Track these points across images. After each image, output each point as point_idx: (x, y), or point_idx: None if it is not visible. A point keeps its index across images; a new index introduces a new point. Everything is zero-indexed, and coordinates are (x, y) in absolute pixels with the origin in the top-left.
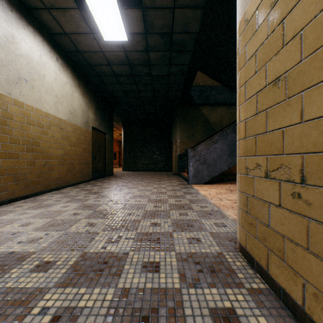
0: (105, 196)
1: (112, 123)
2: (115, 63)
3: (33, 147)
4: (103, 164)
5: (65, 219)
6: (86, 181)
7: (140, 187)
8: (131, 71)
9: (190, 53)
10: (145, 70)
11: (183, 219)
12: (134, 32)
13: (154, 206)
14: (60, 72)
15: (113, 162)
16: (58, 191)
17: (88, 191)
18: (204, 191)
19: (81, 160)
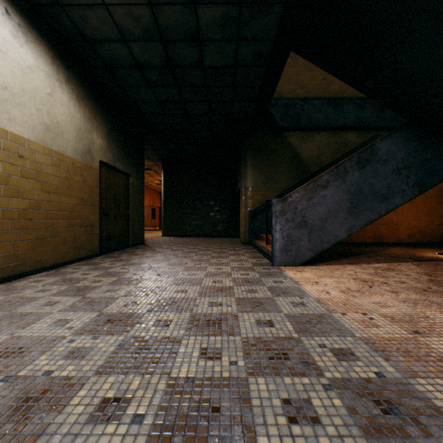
0: (92, 303)
1: (142, 160)
2: (134, 37)
3: None
4: (125, 226)
5: None
6: (85, 258)
7: (180, 273)
8: (167, 57)
9: (279, 8)
10: (191, 55)
11: None
12: None
13: (202, 349)
14: (16, 41)
15: (151, 223)
16: (8, 283)
17: (68, 285)
18: (311, 283)
19: (74, 219)
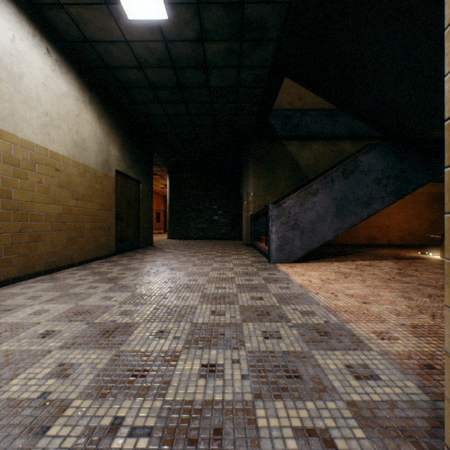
0: (125, 287)
1: (151, 167)
2: (149, 65)
3: None
4: (136, 229)
5: (17, 350)
6: (104, 256)
7: (189, 268)
8: (177, 80)
9: (273, 44)
10: (198, 78)
11: (273, 350)
12: (178, 0)
13: (212, 311)
14: (54, 74)
15: (156, 226)
16: (49, 275)
17: (99, 276)
18: (299, 275)
19: (96, 222)
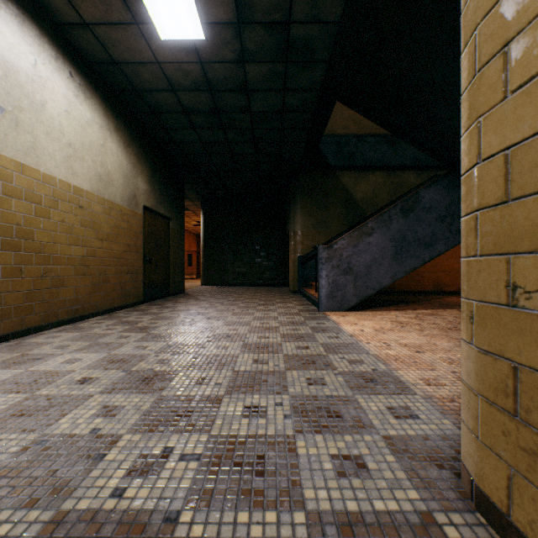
0: (159, 337)
1: (183, 202)
2: (183, 88)
3: (18, 241)
4: (166, 273)
5: (58, 395)
6: (131, 305)
7: (228, 317)
8: (214, 104)
9: (323, 65)
10: (238, 102)
11: (316, 395)
12: (217, 20)
13: (254, 360)
14: (78, 100)
15: (187, 271)
16: (73, 324)
17: (129, 325)
18: (351, 324)
19: (122, 266)
